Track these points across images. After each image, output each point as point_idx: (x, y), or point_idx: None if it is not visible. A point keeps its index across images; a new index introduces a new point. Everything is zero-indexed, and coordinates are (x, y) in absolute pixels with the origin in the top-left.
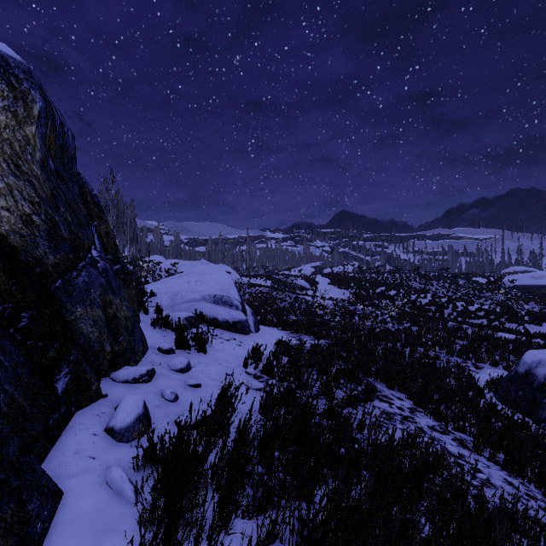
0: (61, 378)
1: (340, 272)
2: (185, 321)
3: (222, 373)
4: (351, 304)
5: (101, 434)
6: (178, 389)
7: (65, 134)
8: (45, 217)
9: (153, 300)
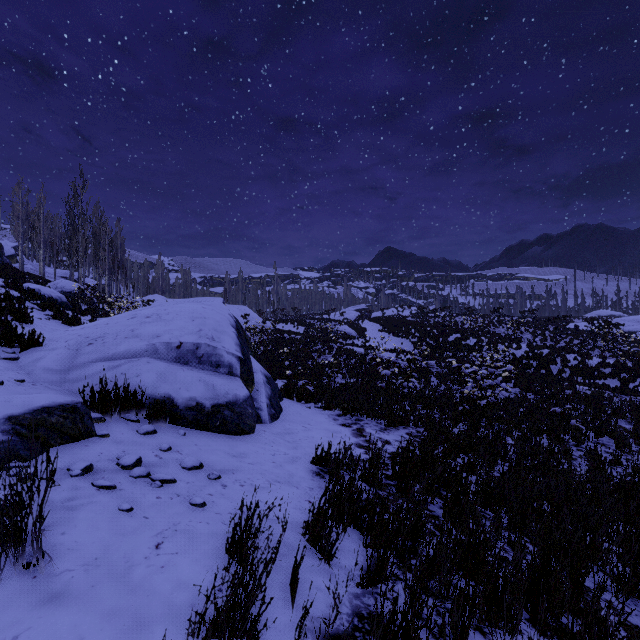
0: None
1: (393, 316)
2: (7, 428)
3: None
4: (422, 357)
5: None
6: None
7: None
8: None
9: (24, 356)
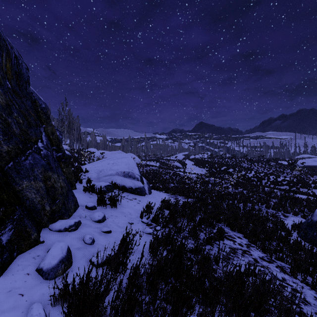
0: (6, 232)
1: (200, 158)
2: (105, 188)
3: (126, 222)
4: (207, 176)
5: (33, 273)
6: (95, 235)
7: (19, 65)
8: (0, 119)
9: (86, 175)
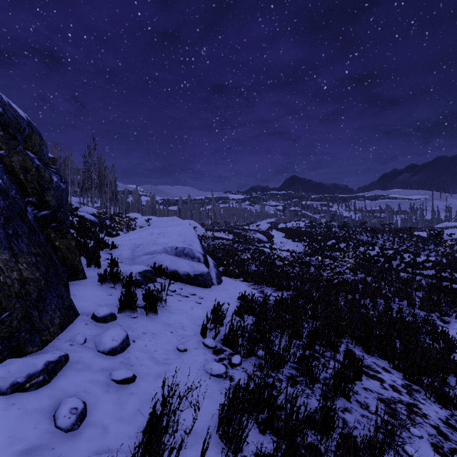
0: None
1: (293, 227)
2: (139, 276)
3: (172, 347)
4: (306, 255)
5: None
6: (94, 392)
7: None
8: None
9: (113, 252)
